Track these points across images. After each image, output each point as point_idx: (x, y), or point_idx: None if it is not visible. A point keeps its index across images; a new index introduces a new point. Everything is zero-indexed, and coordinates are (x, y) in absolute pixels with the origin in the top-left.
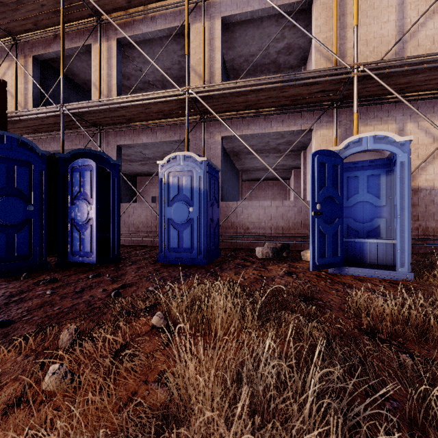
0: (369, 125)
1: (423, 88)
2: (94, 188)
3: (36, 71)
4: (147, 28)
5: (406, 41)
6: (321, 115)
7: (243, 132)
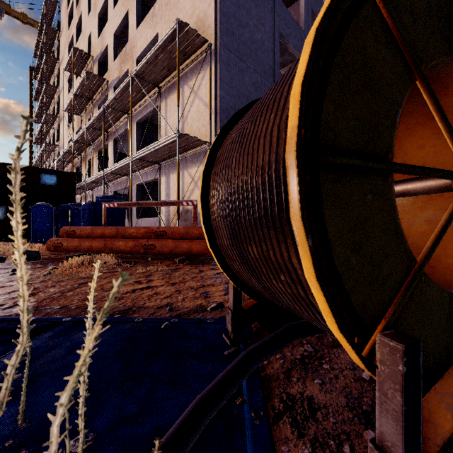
0: (173, 173)
1: (176, 154)
2: (59, 218)
3: (99, 157)
4: (120, 132)
5: (184, 122)
6: (157, 170)
7: (141, 181)
